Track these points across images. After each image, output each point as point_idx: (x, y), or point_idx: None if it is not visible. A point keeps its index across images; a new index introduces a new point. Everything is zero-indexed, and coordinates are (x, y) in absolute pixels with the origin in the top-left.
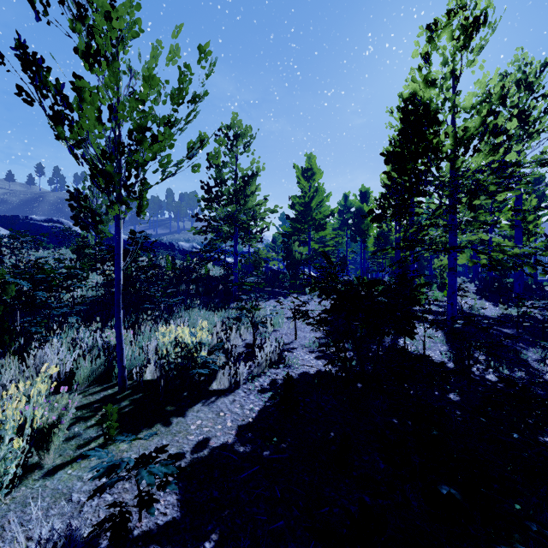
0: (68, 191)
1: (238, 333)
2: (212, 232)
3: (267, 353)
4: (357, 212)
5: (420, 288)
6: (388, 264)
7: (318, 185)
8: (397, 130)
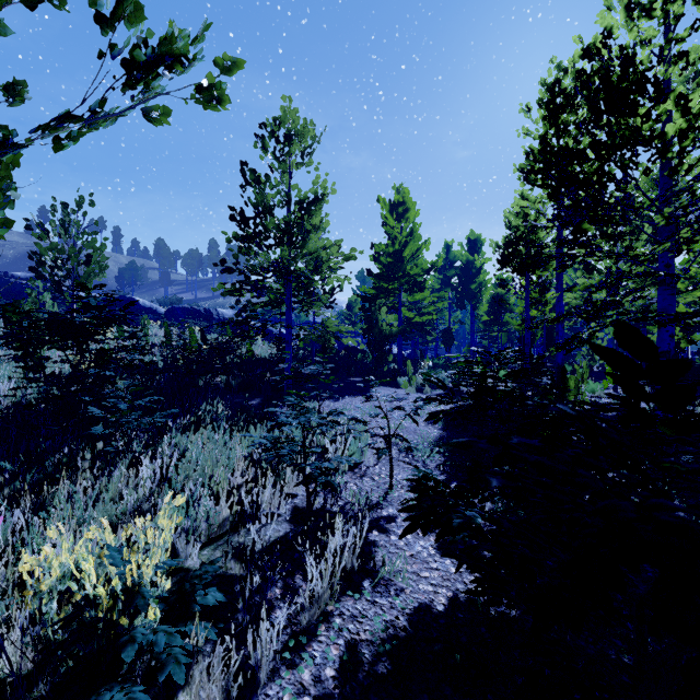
0: (26, 227)
1: (278, 488)
2: (250, 291)
3: (335, 549)
4: (465, 267)
5: (583, 381)
6: (505, 338)
7: (414, 226)
8: (538, 136)
